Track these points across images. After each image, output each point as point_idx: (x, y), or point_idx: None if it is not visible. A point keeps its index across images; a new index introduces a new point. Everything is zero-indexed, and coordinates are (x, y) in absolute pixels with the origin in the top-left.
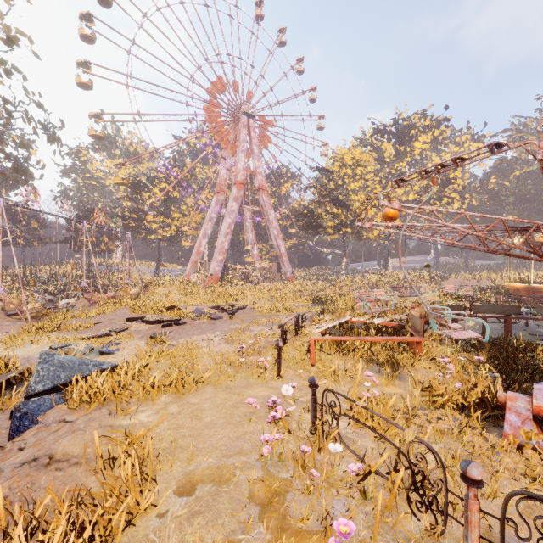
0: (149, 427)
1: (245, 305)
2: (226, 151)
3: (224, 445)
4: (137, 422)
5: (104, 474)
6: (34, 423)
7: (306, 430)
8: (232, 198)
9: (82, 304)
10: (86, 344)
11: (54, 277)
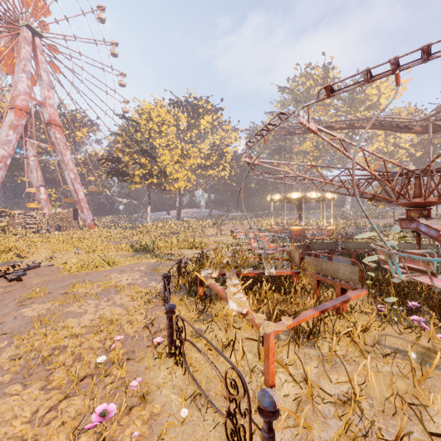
0: None
1: (38, 262)
2: None
3: None
4: None
5: None
6: None
7: None
8: (8, 125)
9: None
10: None
11: None
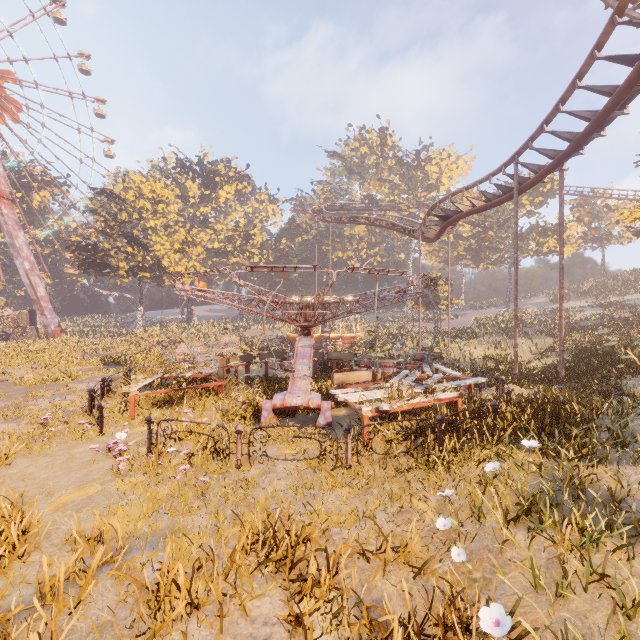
0: None
1: None
2: None
3: (76, 482)
4: None
5: None
6: None
7: (144, 456)
8: None
9: None
10: None
11: None
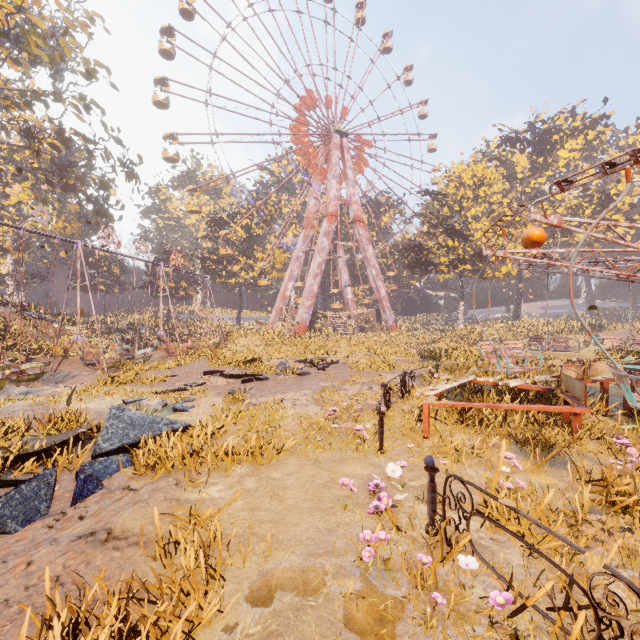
0: (221, 505)
1: (338, 359)
2: (315, 178)
3: (311, 538)
4: (206, 498)
5: (165, 562)
6: (98, 488)
7: (421, 528)
8: (323, 233)
9: (160, 354)
10: (159, 399)
11: (134, 326)
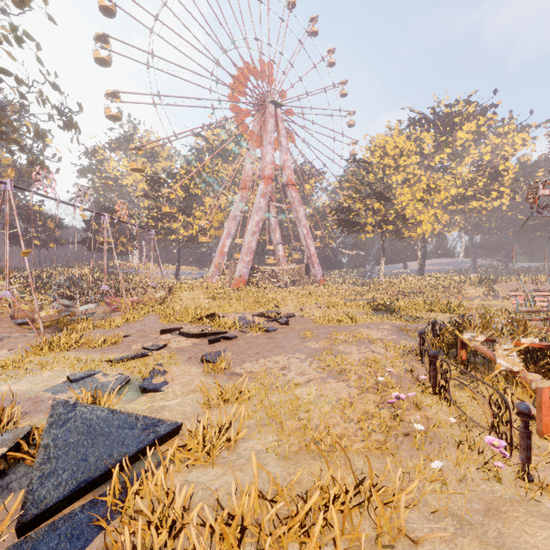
0: None
1: (292, 313)
2: (251, 144)
3: None
4: None
5: None
6: None
7: None
8: (260, 194)
9: (102, 309)
10: (117, 372)
11: (71, 280)
